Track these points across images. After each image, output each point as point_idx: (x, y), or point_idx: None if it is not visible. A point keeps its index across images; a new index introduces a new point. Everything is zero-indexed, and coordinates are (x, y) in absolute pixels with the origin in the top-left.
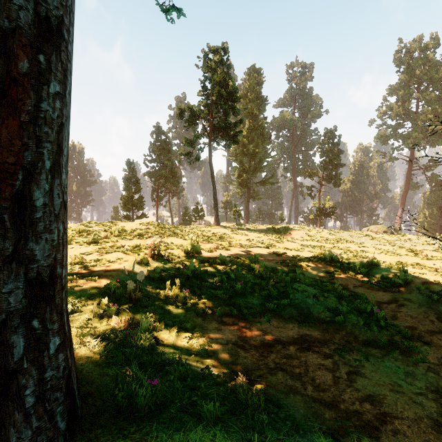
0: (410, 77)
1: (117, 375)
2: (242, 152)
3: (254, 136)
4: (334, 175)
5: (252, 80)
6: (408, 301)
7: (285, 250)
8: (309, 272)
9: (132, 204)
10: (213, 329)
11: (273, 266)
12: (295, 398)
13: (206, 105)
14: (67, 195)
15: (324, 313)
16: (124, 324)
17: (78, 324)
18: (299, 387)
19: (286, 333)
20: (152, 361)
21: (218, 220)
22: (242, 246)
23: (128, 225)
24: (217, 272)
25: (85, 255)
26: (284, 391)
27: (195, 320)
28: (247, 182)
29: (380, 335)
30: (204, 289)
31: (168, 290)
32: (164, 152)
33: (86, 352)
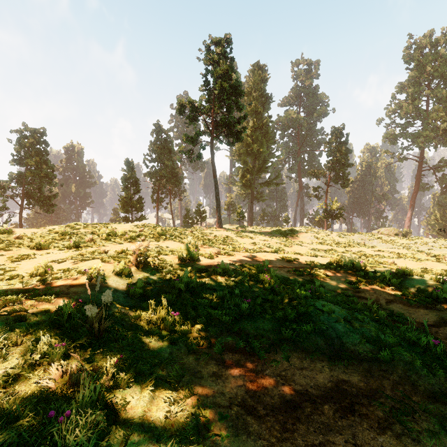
0: (420, 73)
1: None
2: (246, 152)
3: (258, 135)
4: (342, 176)
5: (256, 77)
6: None
7: (296, 255)
8: (328, 283)
9: (131, 206)
10: (209, 377)
11: (286, 276)
12: None
13: (208, 100)
14: None
15: (362, 345)
16: (68, 380)
17: None
18: None
19: (315, 380)
20: None
21: (221, 222)
22: (247, 250)
23: (121, 227)
24: (217, 285)
25: (58, 263)
26: None
27: (185, 359)
28: (251, 183)
29: None
30: (200, 309)
31: (152, 312)
32: (165, 151)
33: None
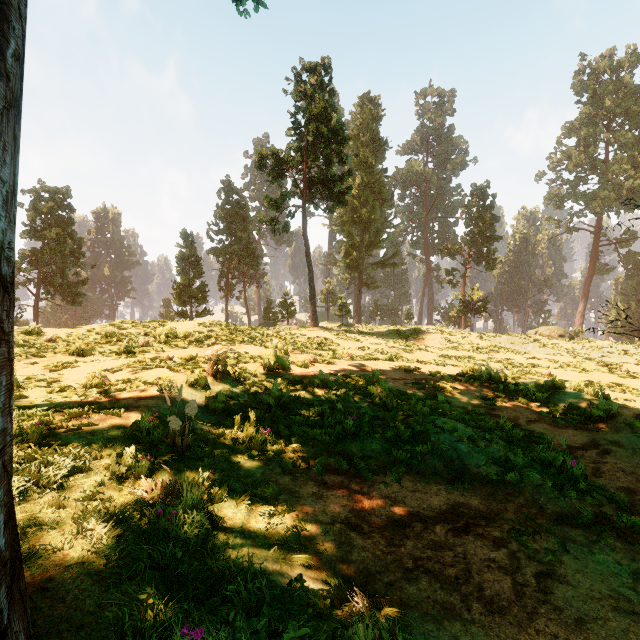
0: (597, 109)
1: (132, 604)
2: (351, 220)
3: (369, 196)
4: (486, 253)
5: (366, 114)
6: (615, 445)
7: (417, 363)
8: (456, 398)
9: (189, 296)
10: (308, 497)
11: (402, 390)
12: (454, 628)
13: (298, 149)
14: (13, 263)
15: (488, 466)
16: (160, 491)
17: (79, 495)
18: (458, 606)
19: (429, 502)
20: (201, 566)
21: (316, 319)
22: (352, 357)
23: (182, 326)
24: (315, 399)
25: (111, 373)
26: (433, 614)
27: (280, 480)
28: (358, 263)
29: (581, 504)
30: (294, 427)
31: (238, 429)
32: (237, 219)
33: (84, 552)
